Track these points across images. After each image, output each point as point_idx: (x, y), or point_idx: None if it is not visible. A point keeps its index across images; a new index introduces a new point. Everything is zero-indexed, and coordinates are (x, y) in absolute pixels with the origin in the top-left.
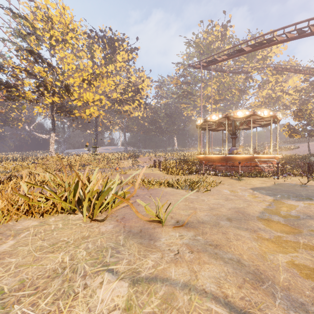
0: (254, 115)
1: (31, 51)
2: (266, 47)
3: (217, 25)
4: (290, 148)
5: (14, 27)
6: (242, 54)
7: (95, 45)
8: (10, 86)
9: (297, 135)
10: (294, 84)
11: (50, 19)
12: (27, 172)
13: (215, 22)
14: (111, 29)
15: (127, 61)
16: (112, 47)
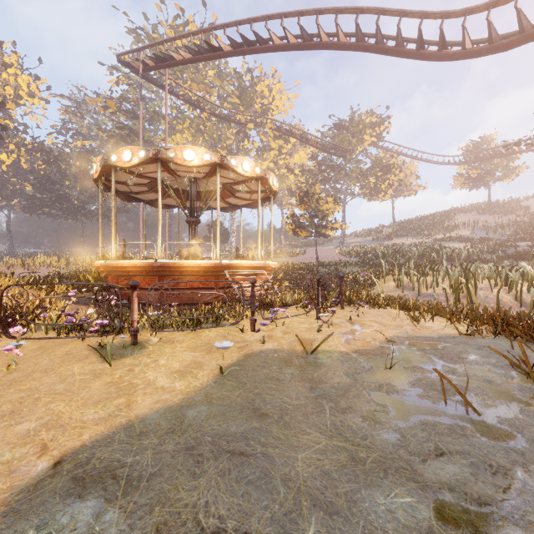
0: (226, 169)
1: None
2: (256, 51)
3: (192, 22)
4: (295, 254)
5: None
6: (218, 57)
7: None
8: None
9: (303, 231)
10: (301, 160)
11: None
12: None
13: (189, 16)
14: None
15: None
16: None
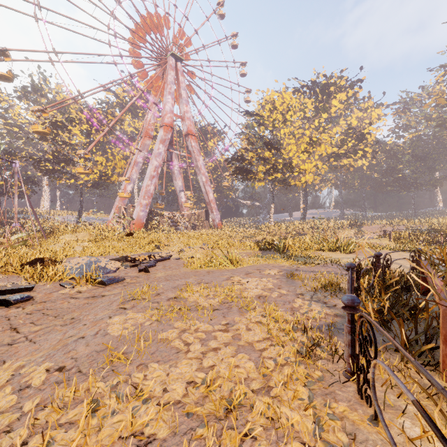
0: None
1: (265, 143)
2: None
3: None
4: None
5: (249, 123)
6: None
7: (306, 100)
8: (249, 171)
9: None
10: None
11: (273, 106)
12: (261, 238)
13: None
14: (326, 75)
15: (346, 100)
16: (326, 93)
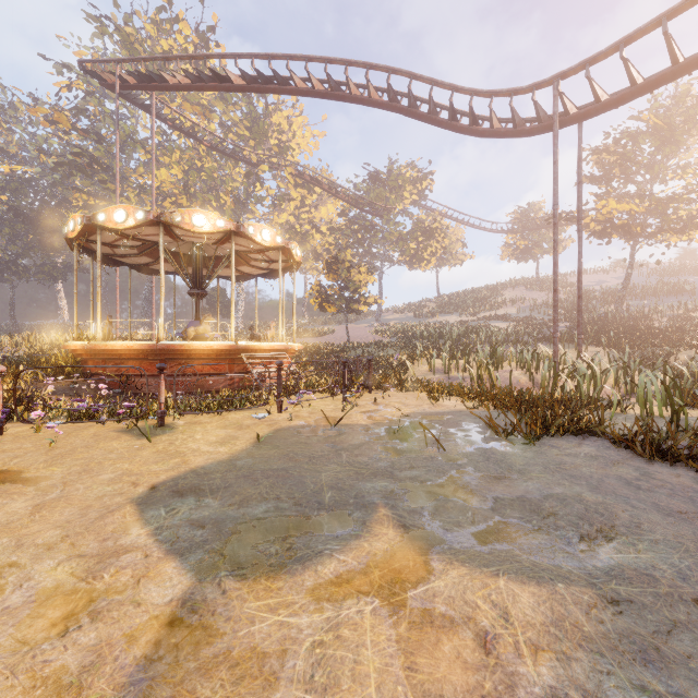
0: (242, 236)
1: None
2: (275, 92)
3: (184, 20)
4: (322, 333)
5: None
6: (226, 89)
7: None
8: None
9: (331, 306)
10: (329, 216)
11: None
12: None
13: (179, 12)
14: None
15: None
16: None
